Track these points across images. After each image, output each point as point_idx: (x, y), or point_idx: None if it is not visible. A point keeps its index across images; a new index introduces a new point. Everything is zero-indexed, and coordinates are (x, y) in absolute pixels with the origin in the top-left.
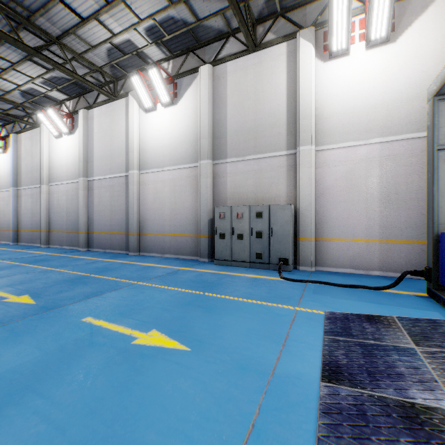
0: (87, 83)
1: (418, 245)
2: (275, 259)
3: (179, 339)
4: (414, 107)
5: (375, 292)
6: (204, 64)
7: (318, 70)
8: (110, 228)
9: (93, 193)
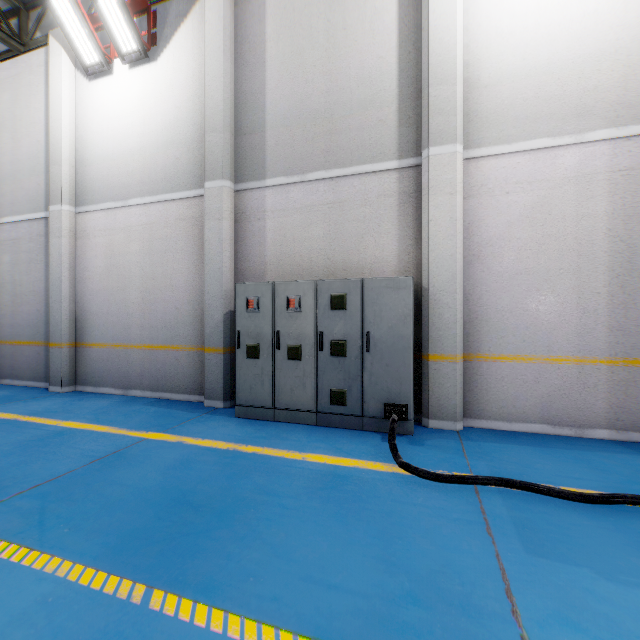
0: None
1: None
2: (377, 405)
3: None
4: None
5: None
6: None
7: None
8: (13, 332)
9: None
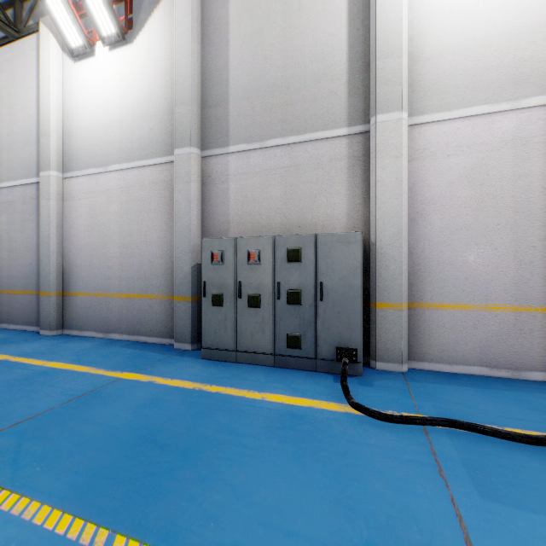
0: None
1: None
2: (329, 348)
3: None
4: None
5: None
6: None
7: None
8: (10, 283)
9: None
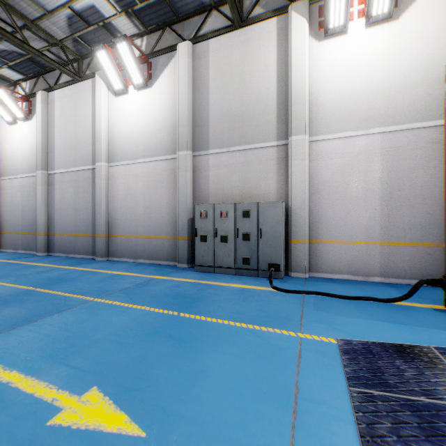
0: (43, 57)
1: (423, 247)
2: (265, 264)
3: (131, 408)
4: (418, 93)
5: (385, 305)
6: (182, 41)
7: (312, 50)
8: (74, 229)
9: (54, 189)
